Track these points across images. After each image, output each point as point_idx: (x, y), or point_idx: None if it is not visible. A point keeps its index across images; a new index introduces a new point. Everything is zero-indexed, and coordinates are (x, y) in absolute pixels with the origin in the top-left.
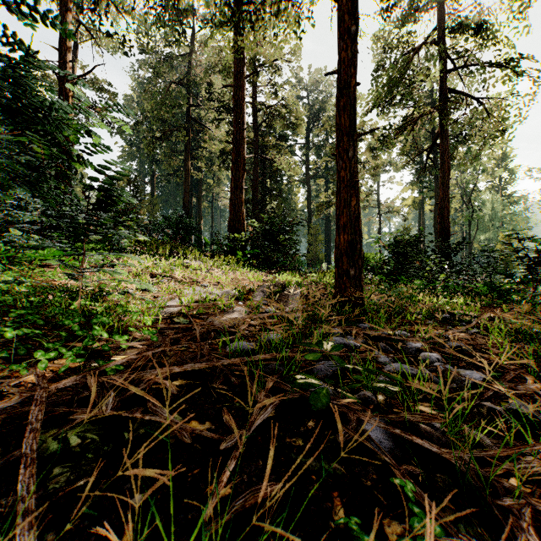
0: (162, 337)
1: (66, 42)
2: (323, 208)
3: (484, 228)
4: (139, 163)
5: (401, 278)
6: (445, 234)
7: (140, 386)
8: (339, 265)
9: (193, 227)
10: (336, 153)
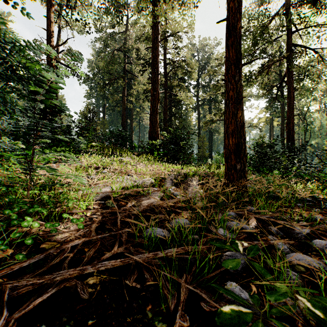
0: (91, 221)
1: (51, 25)
2: (208, 124)
3: (314, 136)
4: (96, 100)
5: (264, 169)
6: (291, 140)
7: (49, 292)
8: (228, 161)
9: (127, 137)
10: (226, 79)
